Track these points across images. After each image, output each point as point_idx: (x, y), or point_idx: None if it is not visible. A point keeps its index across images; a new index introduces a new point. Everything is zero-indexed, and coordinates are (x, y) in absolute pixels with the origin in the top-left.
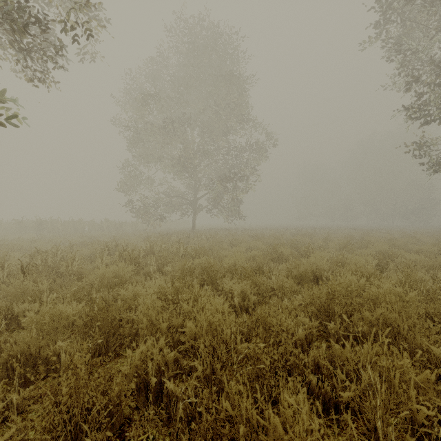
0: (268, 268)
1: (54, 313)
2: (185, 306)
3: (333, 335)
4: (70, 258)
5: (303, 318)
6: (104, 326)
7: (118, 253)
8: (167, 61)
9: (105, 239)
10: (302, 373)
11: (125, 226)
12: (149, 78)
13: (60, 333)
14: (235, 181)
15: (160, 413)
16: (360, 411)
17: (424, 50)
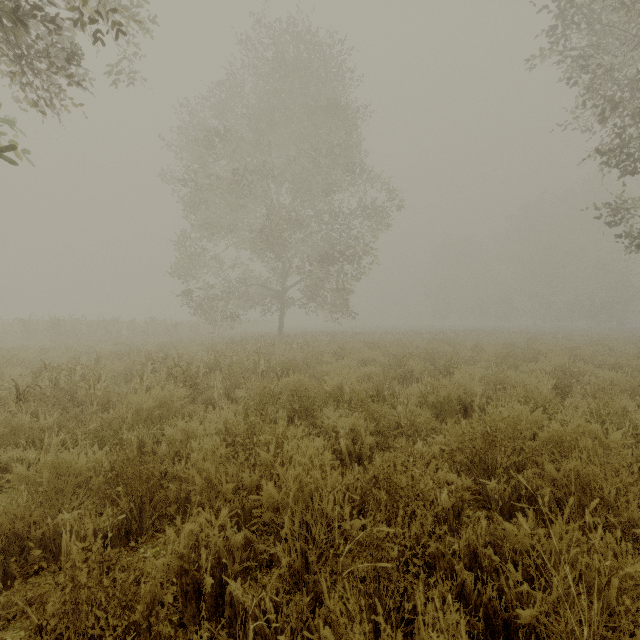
0: (391, 392)
1: (58, 467)
2: (263, 454)
3: (494, 501)
4: (93, 377)
5: (448, 473)
6: (135, 488)
7: (166, 369)
8: (242, 87)
9: (149, 348)
10: (449, 568)
11: (180, 328)
12: (215, 112)
13: (68, 498)
14: (341, 262)
15: (220, 634)
16: (545, 633)
17: (622, 67)
